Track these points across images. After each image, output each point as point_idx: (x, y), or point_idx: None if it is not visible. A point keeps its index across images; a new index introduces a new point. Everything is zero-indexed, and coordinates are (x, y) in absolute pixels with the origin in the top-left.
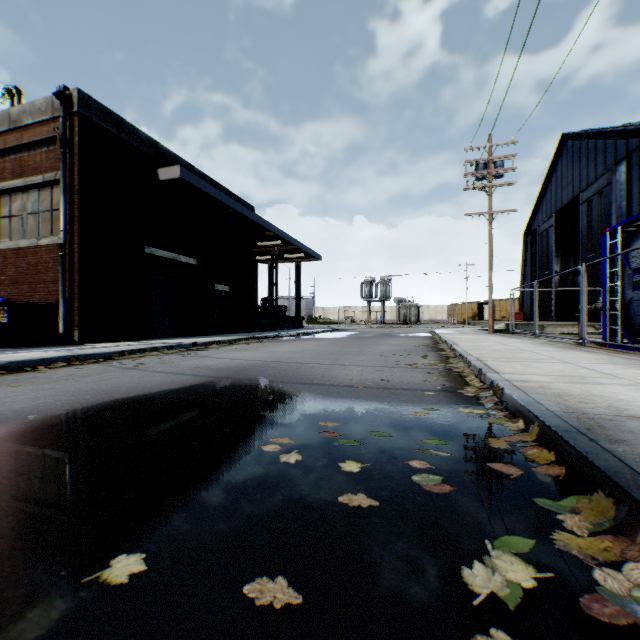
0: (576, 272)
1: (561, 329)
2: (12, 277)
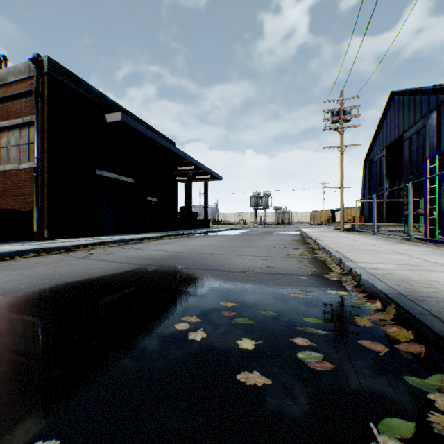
0: (400, 188)
1: (391, 228)
2: (0, 191)
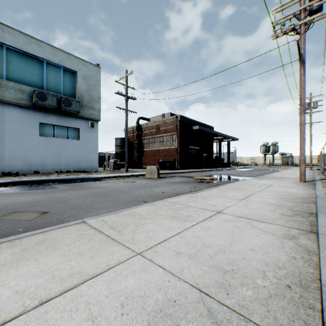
0: None
1: None
2: (163, 155)
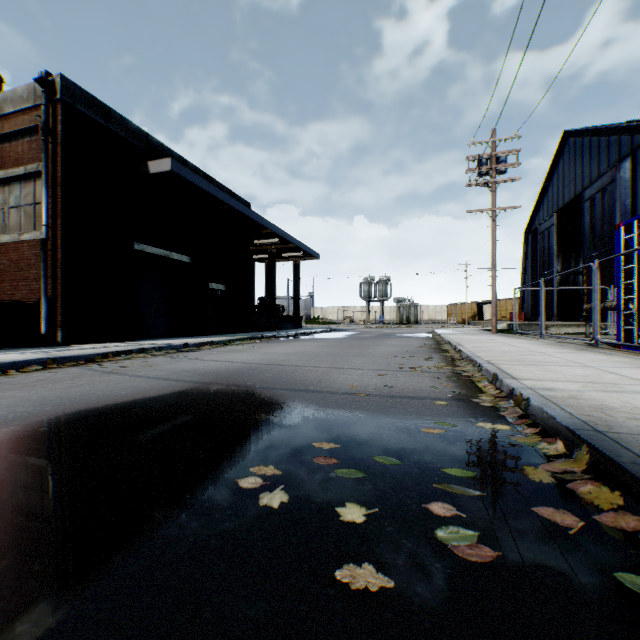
0: (577, 271)
1: (566, 329)
2: None
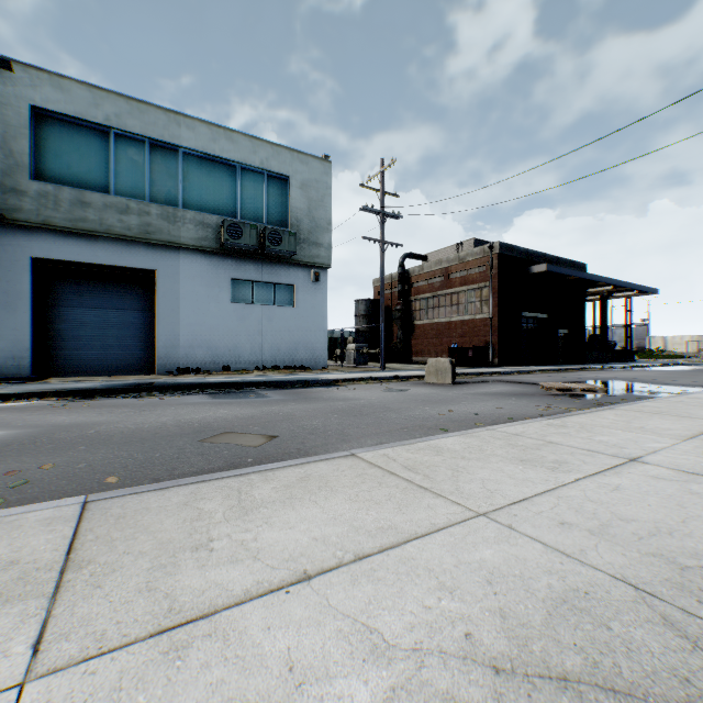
0: None
1: None
2: (459, 334)
